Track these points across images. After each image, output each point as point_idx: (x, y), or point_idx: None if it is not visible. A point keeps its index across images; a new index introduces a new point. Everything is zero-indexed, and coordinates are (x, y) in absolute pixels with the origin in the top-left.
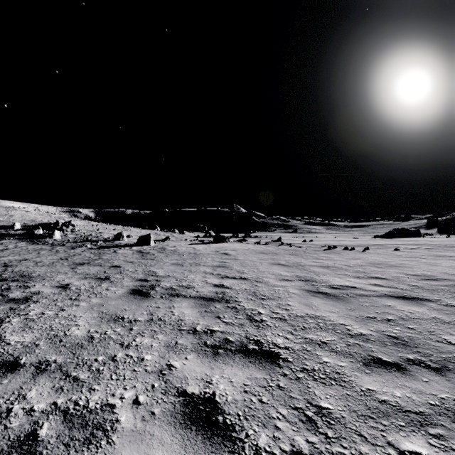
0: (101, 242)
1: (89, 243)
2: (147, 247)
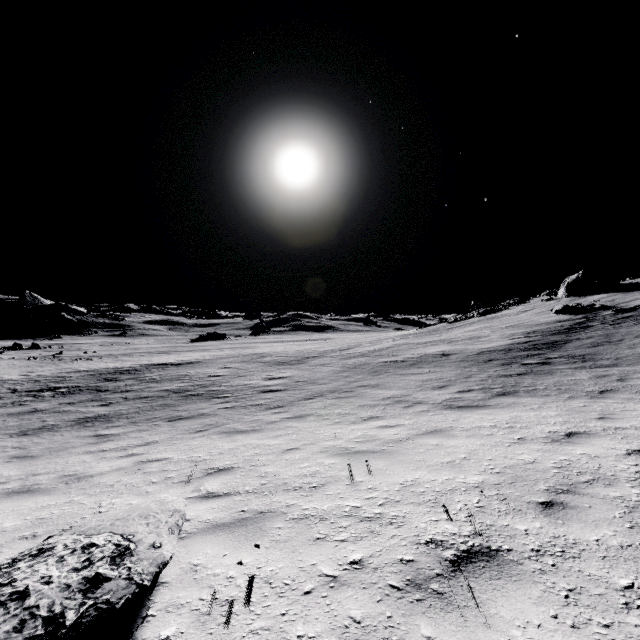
0: None
1: None
2: None
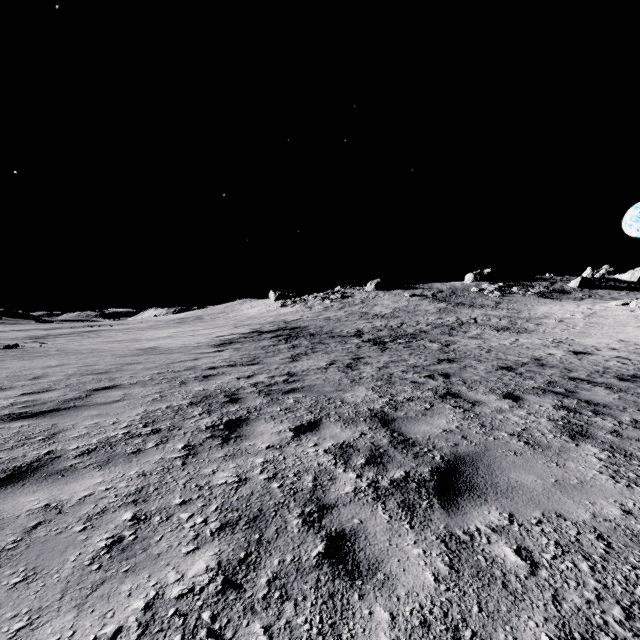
0: None
1: None
2: None
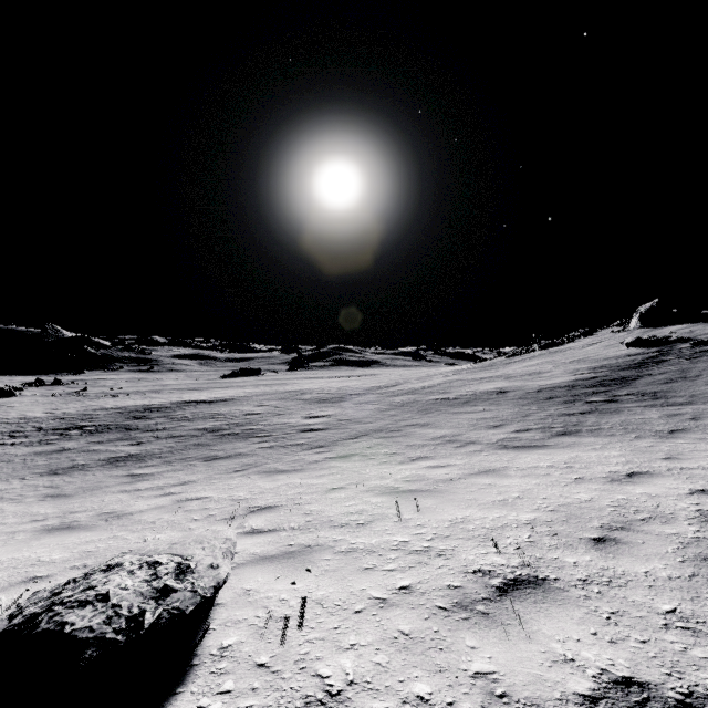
0: None
1: None
2: None
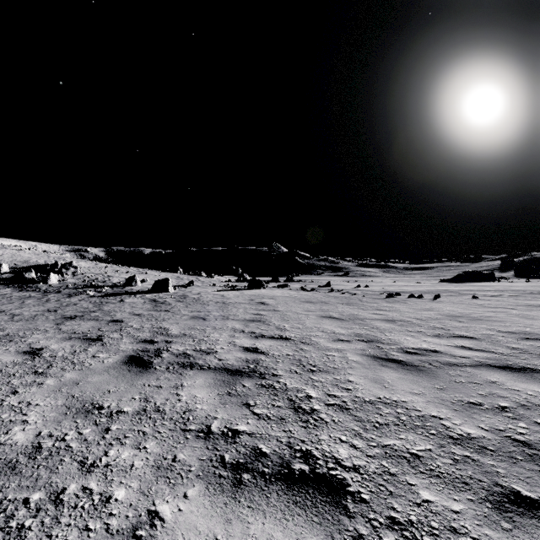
0: (107, 288)
1: (93, 289)
2: (164, 294)
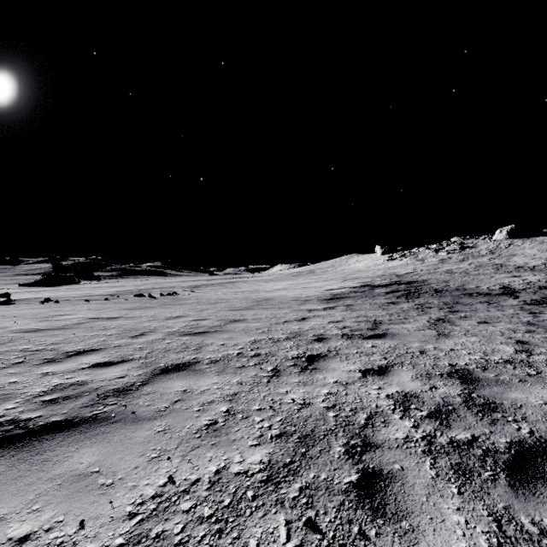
0: None
1: None
2: None
